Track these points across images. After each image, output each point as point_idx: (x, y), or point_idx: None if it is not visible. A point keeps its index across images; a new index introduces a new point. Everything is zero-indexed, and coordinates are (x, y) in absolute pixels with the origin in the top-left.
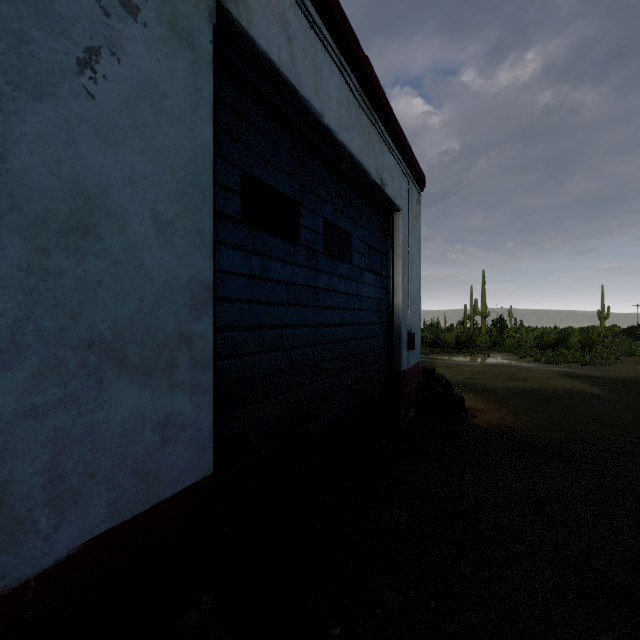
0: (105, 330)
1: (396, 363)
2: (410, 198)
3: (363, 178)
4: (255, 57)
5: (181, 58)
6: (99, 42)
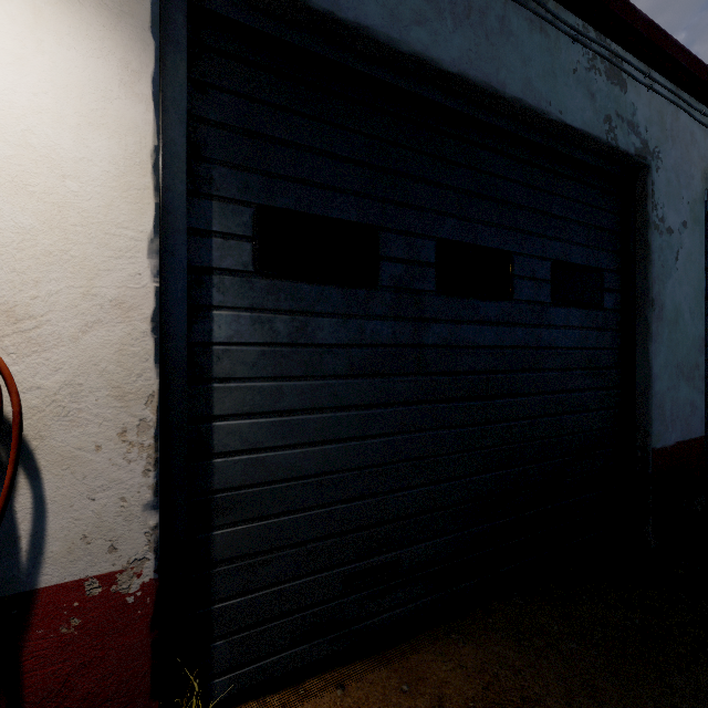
0: (679, 361)
1: None
2: None
3: None
4: None
5: (695, 232)
6: (678, 247)
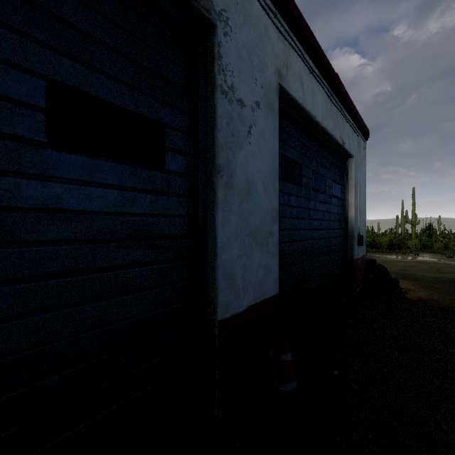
0: (253, 229)
1: (350, 254)
2: (359, 147)
3: (332, 142)
4: (288, 100)
5: (270, 116)
6: (251, 123)
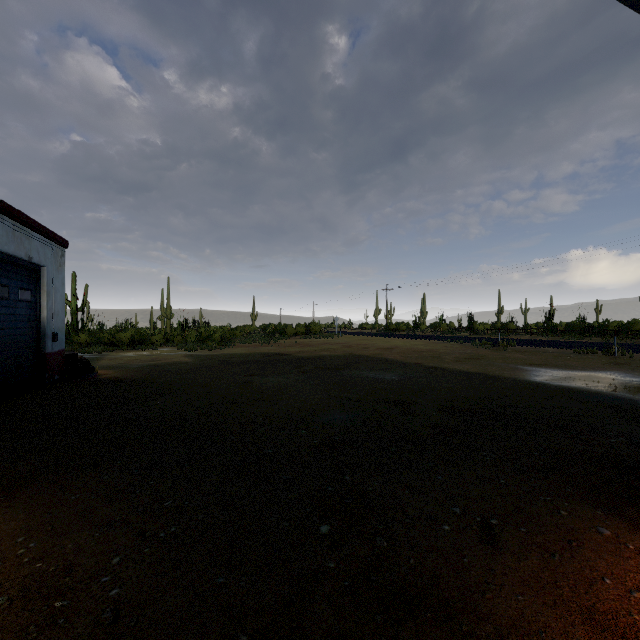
0: None
1: (43, 349)
2: (55, 257)
3: (17, 258)
4: None
5: None
6: None
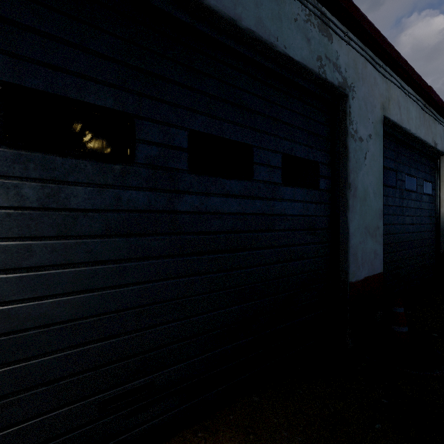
0: (367, 224)
1: (442, 248)
2: None
3: (423, 145)
4: (388, 123)
5: (377, 142)
6: (366, 150)
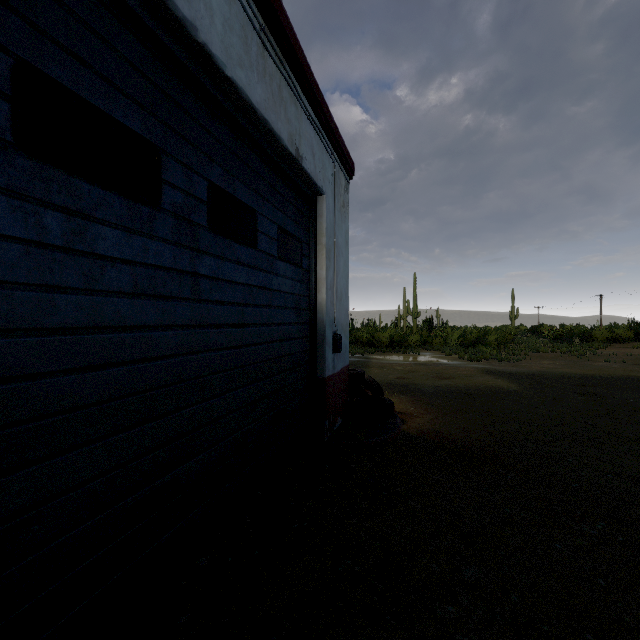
0: None
1: (319, 369)
2: (336, 183)
3: (272, 143)
4: None
5: None
6: None
